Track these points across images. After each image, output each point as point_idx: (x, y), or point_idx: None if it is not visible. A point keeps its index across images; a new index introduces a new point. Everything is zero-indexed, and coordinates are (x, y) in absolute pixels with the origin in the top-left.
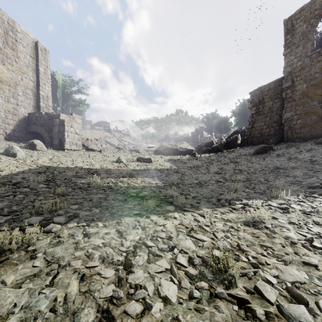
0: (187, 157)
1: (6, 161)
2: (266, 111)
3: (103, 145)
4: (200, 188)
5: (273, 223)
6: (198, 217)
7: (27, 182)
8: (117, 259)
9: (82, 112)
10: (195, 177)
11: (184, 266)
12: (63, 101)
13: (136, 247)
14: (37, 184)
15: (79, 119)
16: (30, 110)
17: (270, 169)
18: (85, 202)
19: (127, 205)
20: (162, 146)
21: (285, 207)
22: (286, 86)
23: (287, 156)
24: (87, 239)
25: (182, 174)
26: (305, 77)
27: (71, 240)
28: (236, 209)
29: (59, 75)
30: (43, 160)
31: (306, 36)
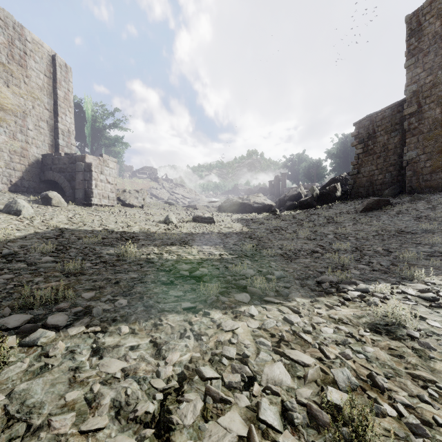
0: (264, 216)
1: (5, 222)
2: (379, 150)
3: (147, 199)
4: (288, 263)
5: (421, 327)
6: (291, 315)
7: (25, 253)
8: (145, 411)
9: (119, 155)
10: (278, 245)
11: (275, 430)
12: (93, 139)
13: (182, 378)
14: (40, 257)
15: (113, 163)
16: (45, 150)
17: (391, 234)
18: (108, 286)
19: (173, 291)
20: (229, 200)
21: (431, 296)
22: (408, 112)
23: (413, 214)
24: (96, 361)
25: (258, 240)
26: (438, 98)
27: (68, 362)
28: (351, 299)
29: (88, 104)
30: (59, 220)
31: (439, 38)
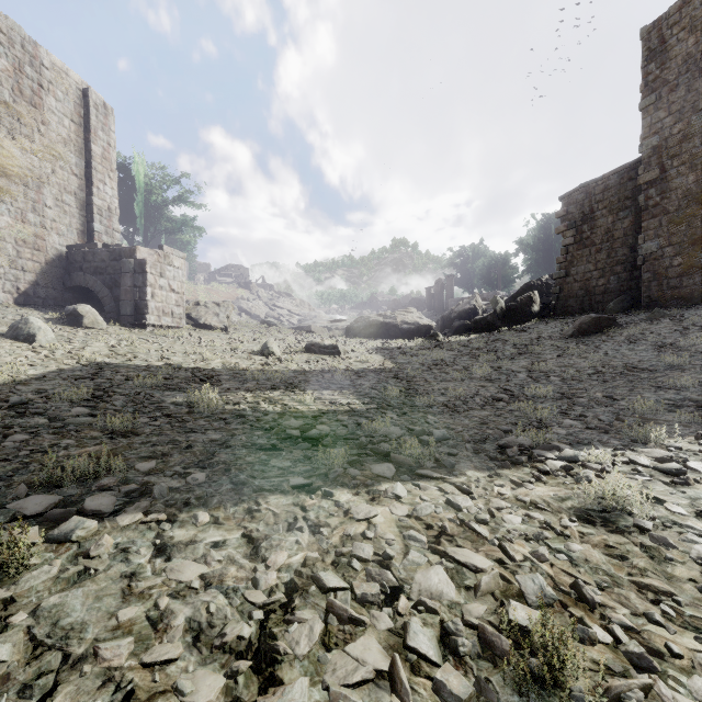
0: (419, 343)
1: (11, 352)
2: (600, 239)
3: (233, 316)
4: (455, 417)
5: (655, 514)
6: (458, 496)
7: (45, 401)
8: (238, 635)
9: (189, 246)
10: (439, 390)
11: (430, 662)
12: (147, 221)
13: (292, 589)
14: (68, 407)
15: (179, 260)
16: (73, 239)
17: (617, 371)
18: (176, 453)
19: (276, 461)
20: (363, 318)
21: (674, 468)
22: (646, 180)
23: (652, 341)
24: (162, 564)
25: (409, 381)
26: (691, 158)
27: (119, 566)
28: (551, 472)
29: (139, 165)
30: (95, 350)
31: (694, 64)
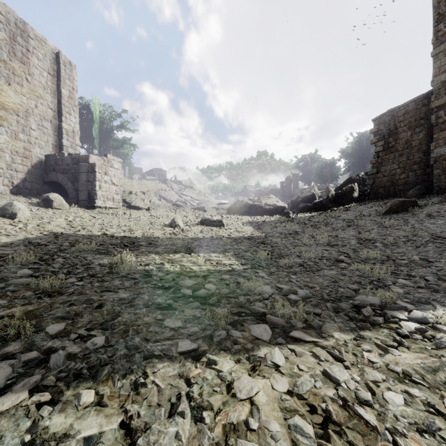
0: (277, 218)
1: None
2: (402, 147)
3: (156, 201)
4: (311, 276)
5: None
6: (333, 366)
7: (1, 264)
8: None
9: (128, 156)
10: (295, 253)
11: None
12: (101, 140)
13: None
14: (16, 269)
15: (118, 163)
16: (49, 151)
17: (425, 239)
18: (87, 312)
19: (169, 321)
20: (239, 201)
21: None
22: (436, 105)
23: None
24: None
25: (272, 246)
26: None
27: None
28: (410, 336)
29: (96, 105)
30: (57, 224)
31: None
